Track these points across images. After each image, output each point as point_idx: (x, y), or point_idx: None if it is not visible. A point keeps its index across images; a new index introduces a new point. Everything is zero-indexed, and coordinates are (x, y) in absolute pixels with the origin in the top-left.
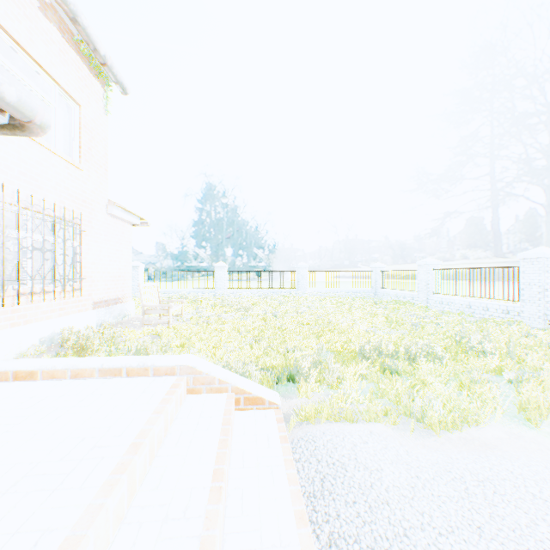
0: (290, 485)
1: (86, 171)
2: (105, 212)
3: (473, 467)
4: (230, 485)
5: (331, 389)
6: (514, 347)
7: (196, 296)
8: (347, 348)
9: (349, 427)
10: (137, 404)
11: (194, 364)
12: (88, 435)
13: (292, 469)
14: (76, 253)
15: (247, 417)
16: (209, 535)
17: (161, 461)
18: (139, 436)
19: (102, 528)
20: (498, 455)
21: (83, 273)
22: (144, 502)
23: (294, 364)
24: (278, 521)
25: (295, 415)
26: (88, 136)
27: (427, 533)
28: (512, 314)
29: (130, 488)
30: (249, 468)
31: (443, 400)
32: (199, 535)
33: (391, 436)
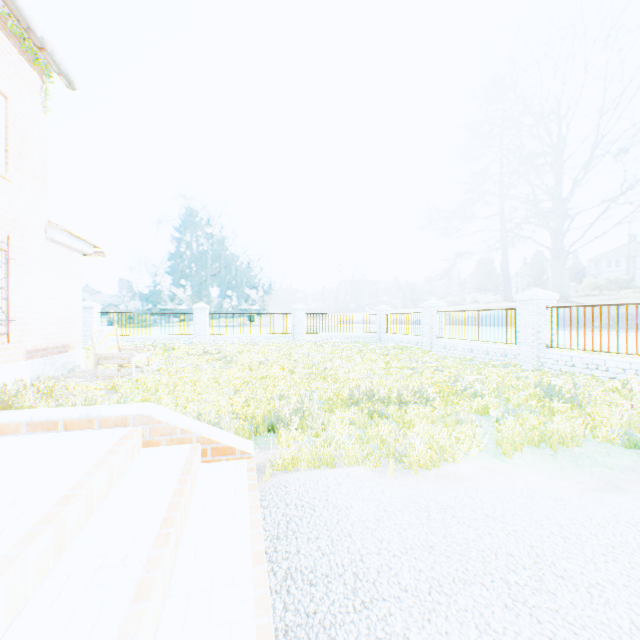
0: (252, 528)
1: (16, 182)
2: (43, 237)
3: (440, 498)
4: (185, 535)
5: (315, 438)
6: (504, 388)
7: (169, 343)
8: (340, 395)
9: (327, 472)
10: (75, 457)
11: (152, 413)
12: (6, 492)
13: (257, 514)
14: (0, 288)
15: (214, 468)
16: (149, 577)
17: (101, 515)
18: (74, 488)
19: (18, 578)
20: (467, 486)
21: (12, 314)
22: (76, 555)
23: (276, 413)
24: (234, 562)
25: (270, 464)
26: (18, 137)
27: (382, 556)
28: (510, 358)
29: (58, 541)
30: (209, 518)
31: (427, 441)
32: (138, 578)
33: (369, 477)
